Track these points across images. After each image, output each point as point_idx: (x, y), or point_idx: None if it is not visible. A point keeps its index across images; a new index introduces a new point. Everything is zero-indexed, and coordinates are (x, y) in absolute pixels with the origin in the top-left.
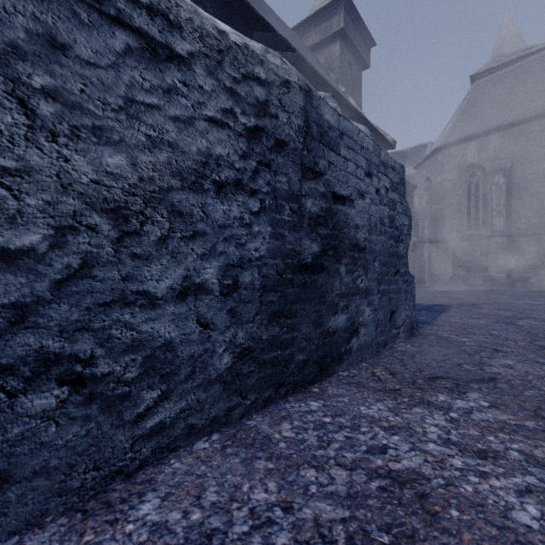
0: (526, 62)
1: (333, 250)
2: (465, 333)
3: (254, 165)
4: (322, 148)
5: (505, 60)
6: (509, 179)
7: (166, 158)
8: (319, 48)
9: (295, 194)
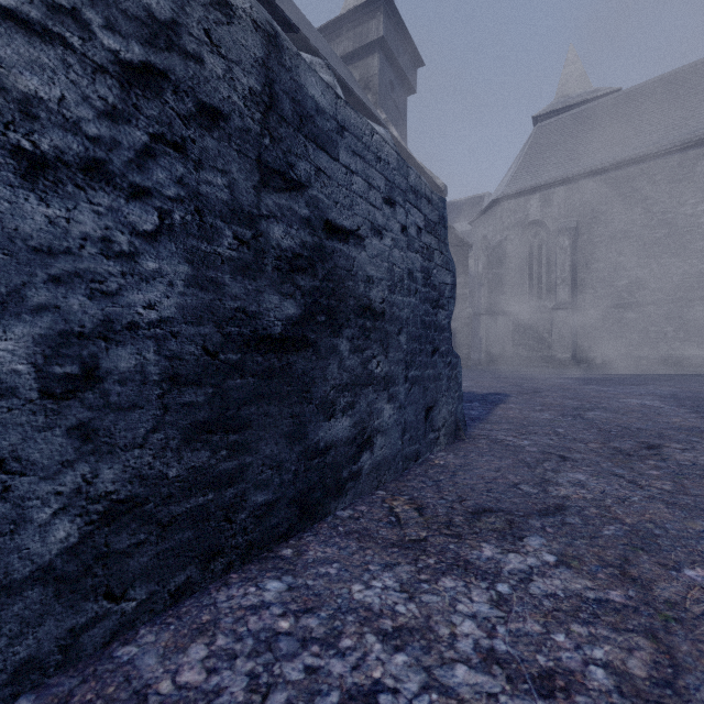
0: (592, 106)
1: (326, 315)
2: (525, 433)
3: (141, 139)
4: (303, 142)
5: (570, 103)
6: (575, 241)
7: None
8: (353, 59)
9: (245, 211)
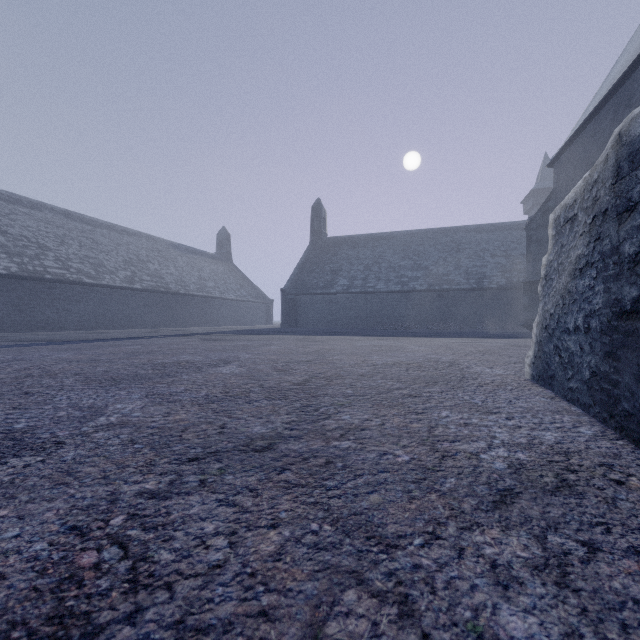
0: None
1: None
2: None
3: (592, 246)
4: (634, 175)
5: None
6: None
7: (568, 269)
8: None
9: (615, 247)
